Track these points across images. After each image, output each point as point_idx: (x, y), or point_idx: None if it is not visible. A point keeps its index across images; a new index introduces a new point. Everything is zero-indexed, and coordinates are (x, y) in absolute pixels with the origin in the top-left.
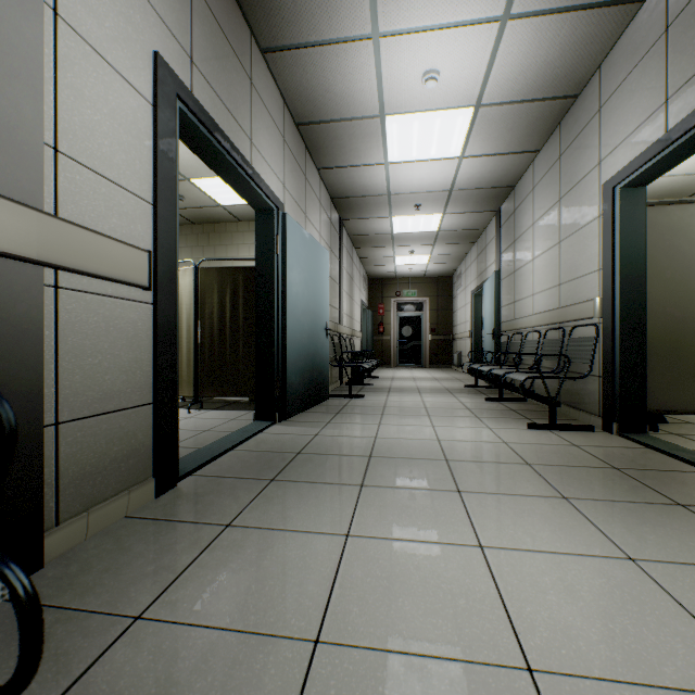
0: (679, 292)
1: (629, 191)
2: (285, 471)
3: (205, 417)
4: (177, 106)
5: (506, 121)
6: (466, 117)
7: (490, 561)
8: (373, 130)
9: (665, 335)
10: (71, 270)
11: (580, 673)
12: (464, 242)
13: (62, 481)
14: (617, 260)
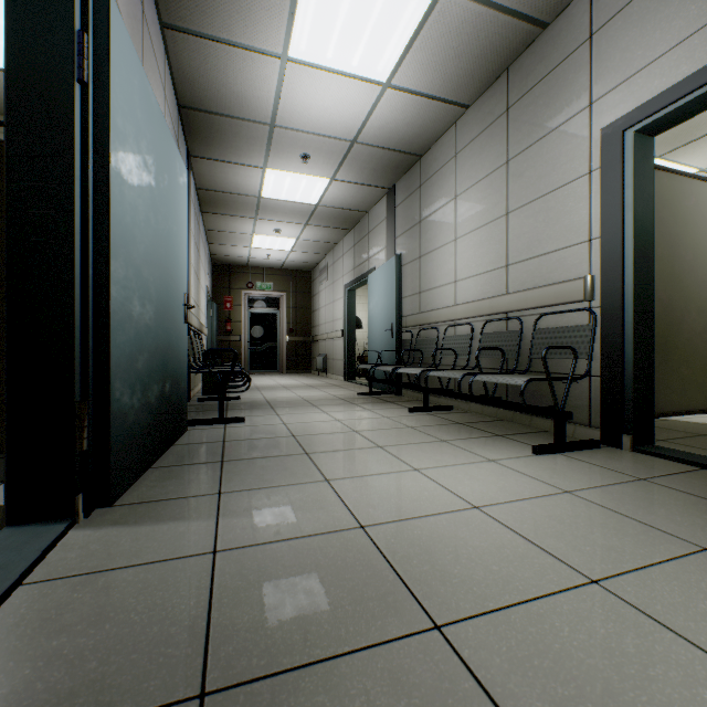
0: (666, 274)
1: (641, 138)
2: None
3: None
4: None
5: (462, 36)
6: (421, 4)
7: None
8: None
9: (657, 323)
10: None
11: None
12: (340, 227)
13: None
14: (630, 224)
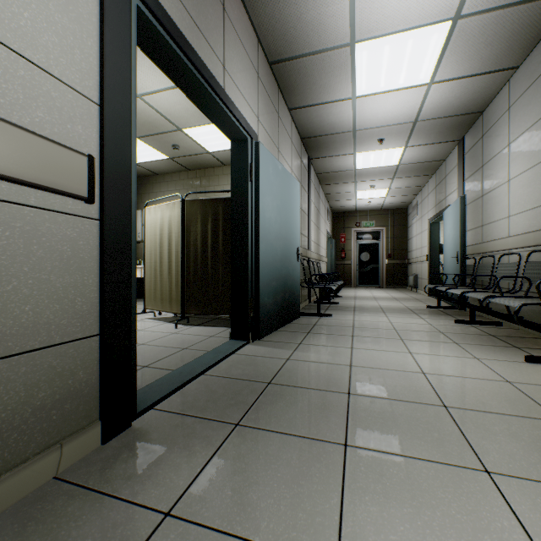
0: None
1: None
2: (252, 411)
3: (188, 333)
4: (134, 3)
5: (486, 33)
6: (441, 34)
7: None
8: (342, 62)
9: None
10: None
11: None
12: (422, 175)
13: None
14: None
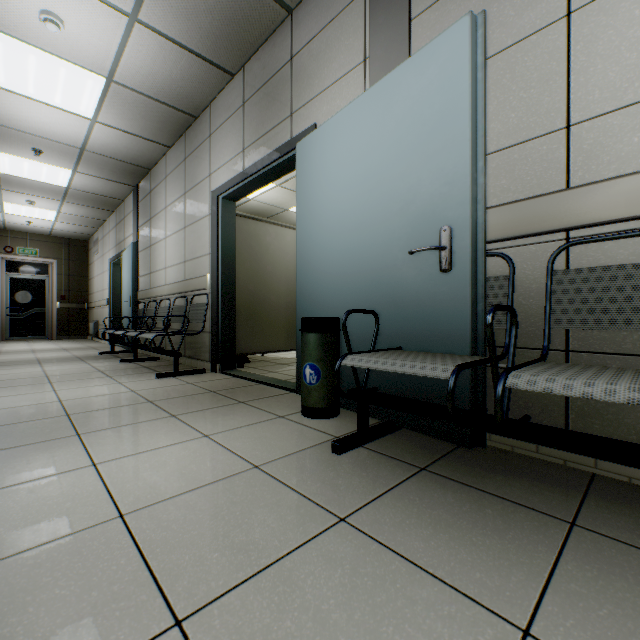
0: (254, 276)
1: (227, 202)
2: None
3: None
4: None
5: (140, 108)
6: (98, 84)
7: (102, 471)
8: None
9: (247, 303)
10: None
11: (158, 501)
12: (101, 208)
13: None
14: (220, 248)
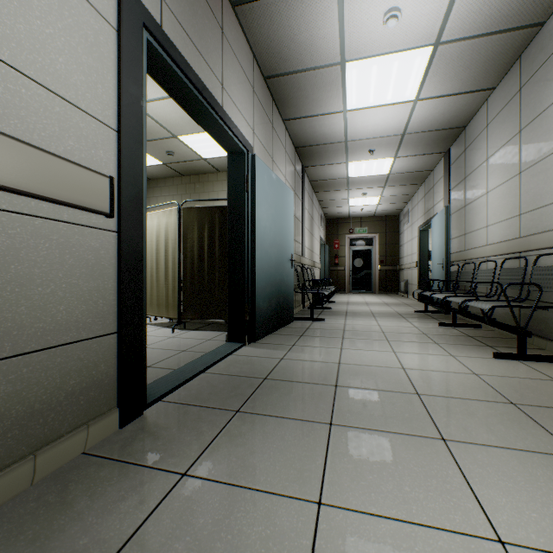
0: None
1: None
2: (250, 401)
3: (186, 337)
4: (145, 38)
5: (464, 58)
6: (424, 58)
7: None
8: (333, 79)
9: None
10: (8, 189)
11: None
12: (412, 184)
13: (2, 424)
14: None
